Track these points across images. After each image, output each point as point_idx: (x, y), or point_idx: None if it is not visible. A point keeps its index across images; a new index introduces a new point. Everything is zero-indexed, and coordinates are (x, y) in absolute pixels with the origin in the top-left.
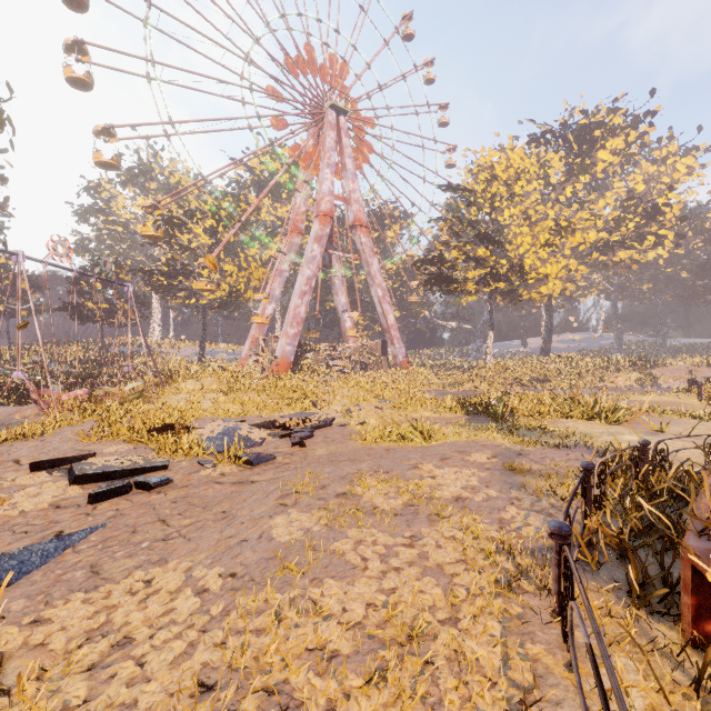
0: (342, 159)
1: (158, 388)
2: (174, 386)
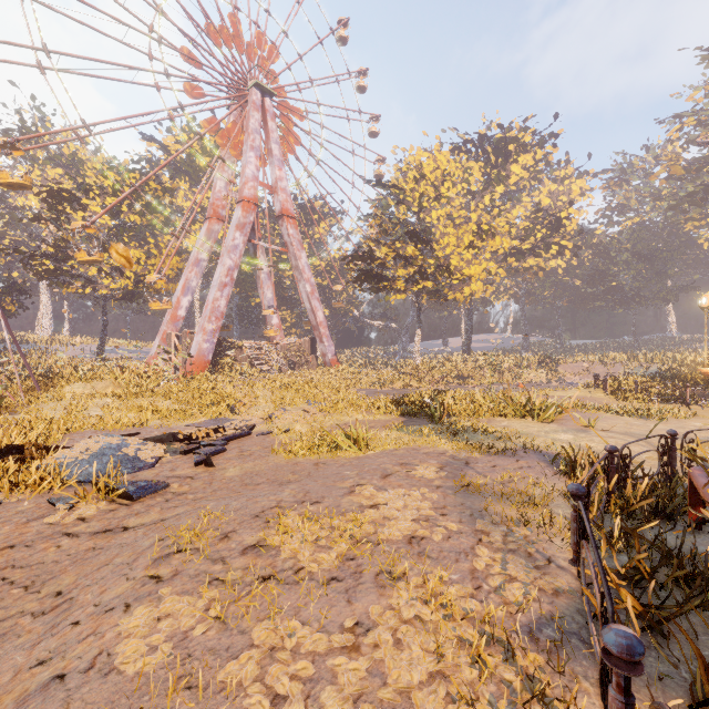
0: (268, 144)
1: (31, 393)
2: (55, 390)
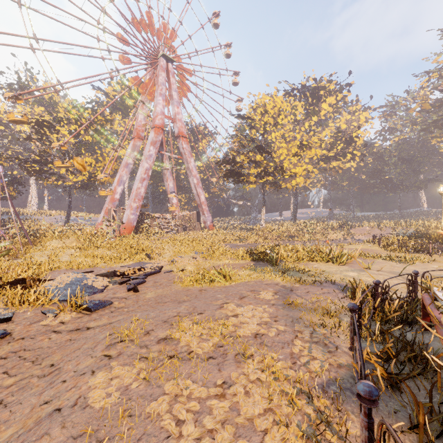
0: (170, 91)
1: (26, 246)
2: (41, 244)
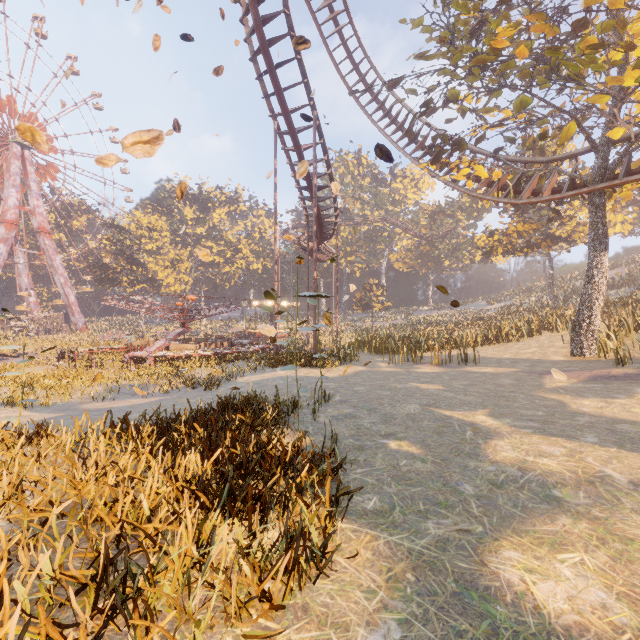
0: (27, 181)
1: None
2: None
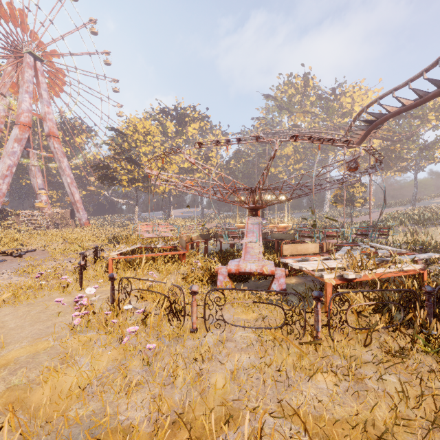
0: (39, 90)
1: None
2: None
